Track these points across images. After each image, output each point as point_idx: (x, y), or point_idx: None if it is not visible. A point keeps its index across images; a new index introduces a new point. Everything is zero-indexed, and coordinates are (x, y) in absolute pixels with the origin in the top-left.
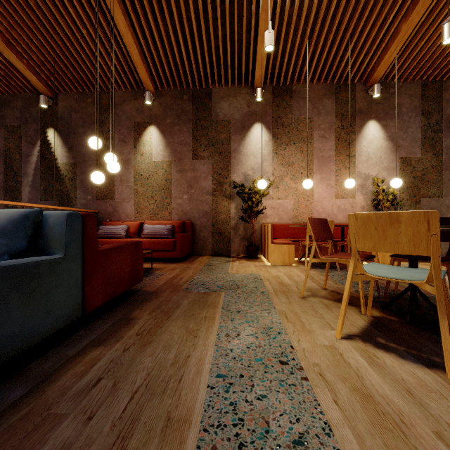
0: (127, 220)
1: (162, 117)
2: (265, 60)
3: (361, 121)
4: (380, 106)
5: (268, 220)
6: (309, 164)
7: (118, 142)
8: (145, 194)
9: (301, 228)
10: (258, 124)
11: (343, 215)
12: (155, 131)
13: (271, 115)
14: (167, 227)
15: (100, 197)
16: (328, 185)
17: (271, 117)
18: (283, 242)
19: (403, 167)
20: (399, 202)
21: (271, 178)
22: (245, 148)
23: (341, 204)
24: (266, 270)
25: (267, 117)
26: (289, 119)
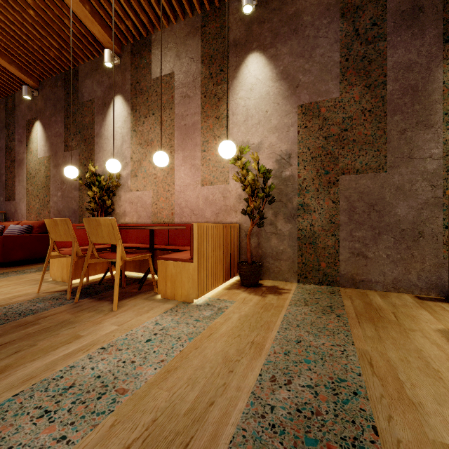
0: (22, 220)
1: (43, 110)
2: (85, 9)
3: (237, 58)
4: (265, 26)
5: (127, 219)
6: (169, 140)
7: (17, 143)
8: (33, 193)
9: (155, 230)
10: (117, 97)
11: (211, 210)
12: (39, 126)
13: (130, 82)
14: (22, 227)
15: (7, 198)
16: (192, 167)
17: (130, 85)
18: (64, 249)
19: (305, 122)
20: (272, 184)
21: (130, 165)
22: (106, 130)
23: (209, 193)
24: (0, 287)
25: (126, 85)
26: (148, 81)
